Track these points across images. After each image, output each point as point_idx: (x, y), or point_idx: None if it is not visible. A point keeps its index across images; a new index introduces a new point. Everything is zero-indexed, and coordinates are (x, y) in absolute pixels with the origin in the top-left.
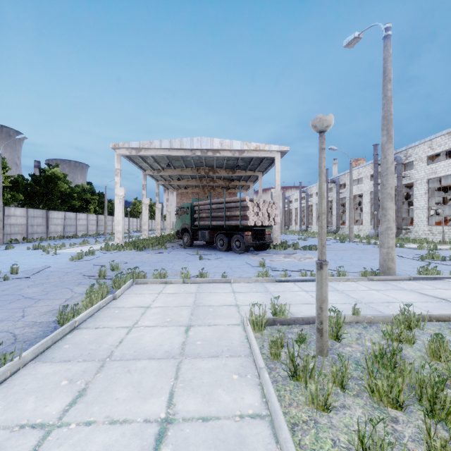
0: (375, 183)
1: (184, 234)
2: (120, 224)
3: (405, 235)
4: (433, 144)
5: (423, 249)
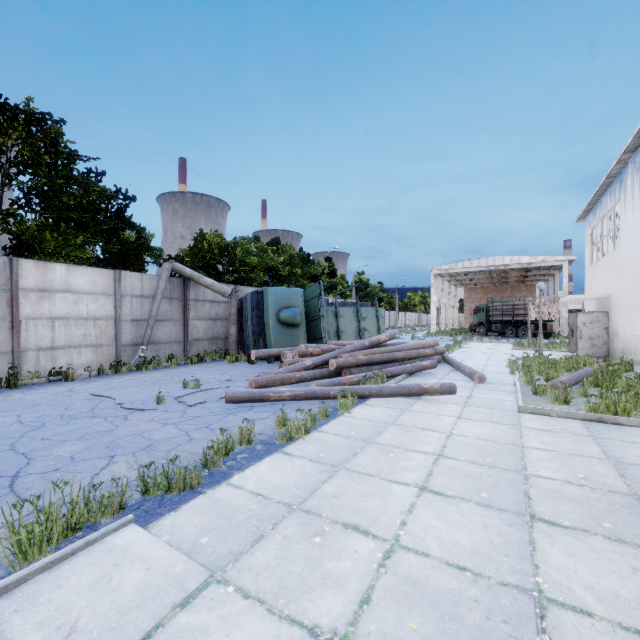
0: None
1: (480, 326)
2: (434, 319)
3: None
4: None
5: None
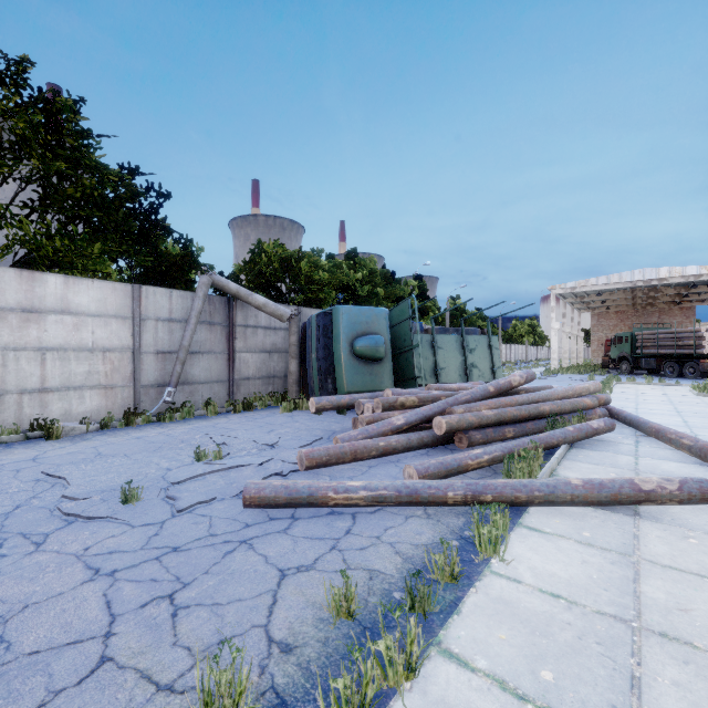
0: None
1: (622, 362)
2: (555, 353)
3: None
4: None
5: None
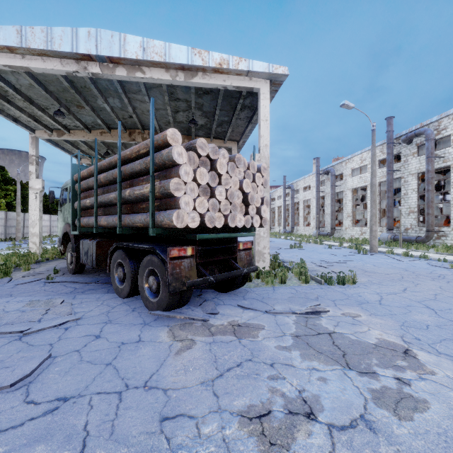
0: (389, 169)
1: (68, 245)
2: None
3: (436, 239)
4: None
5: None
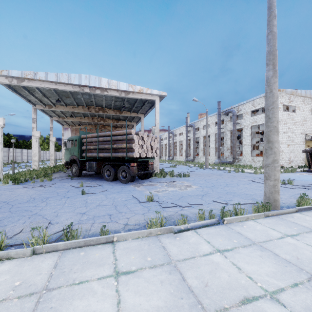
0: (218, 128)
1: (73, 165)
2: None
3: (237, 162)
4: (254, 103)
5: (257, 174)
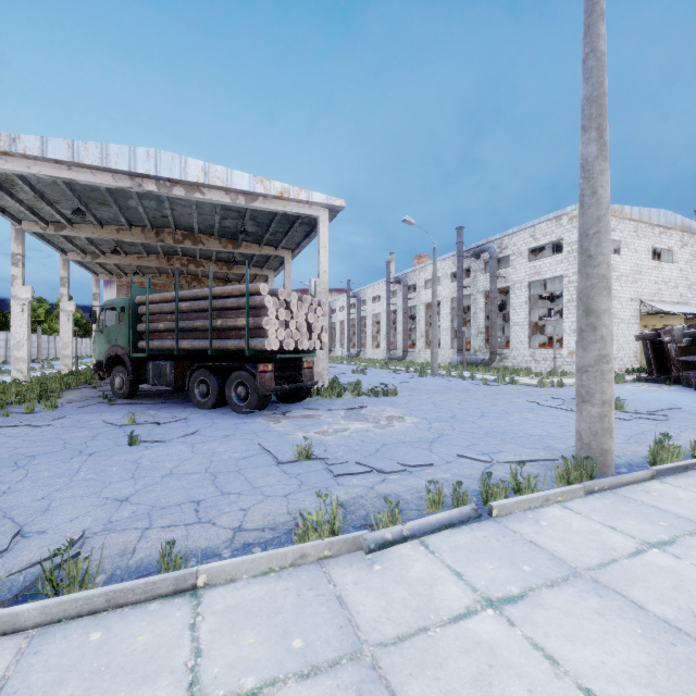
0: (459, 285)
1: (115, 369)
2: None
3: (500, 362)
4: (536, 231)
5: (546, 387)
